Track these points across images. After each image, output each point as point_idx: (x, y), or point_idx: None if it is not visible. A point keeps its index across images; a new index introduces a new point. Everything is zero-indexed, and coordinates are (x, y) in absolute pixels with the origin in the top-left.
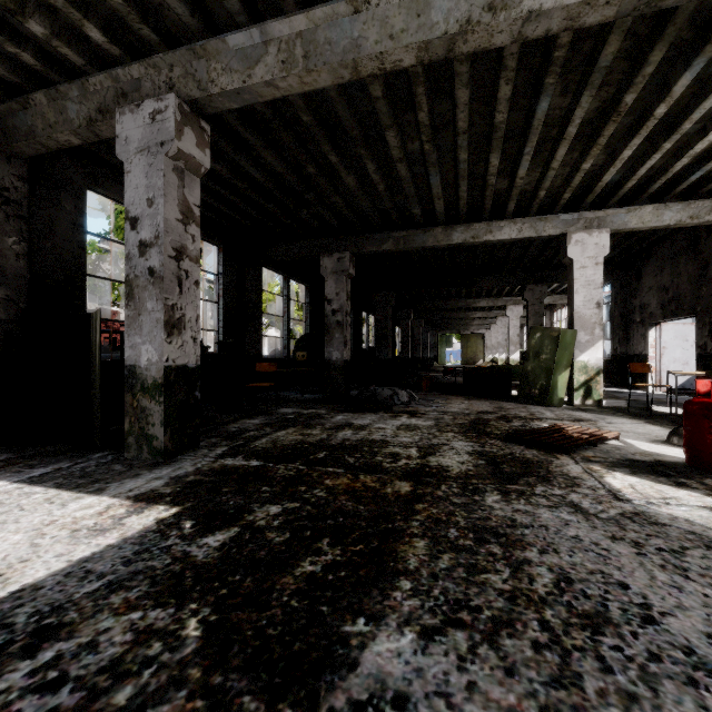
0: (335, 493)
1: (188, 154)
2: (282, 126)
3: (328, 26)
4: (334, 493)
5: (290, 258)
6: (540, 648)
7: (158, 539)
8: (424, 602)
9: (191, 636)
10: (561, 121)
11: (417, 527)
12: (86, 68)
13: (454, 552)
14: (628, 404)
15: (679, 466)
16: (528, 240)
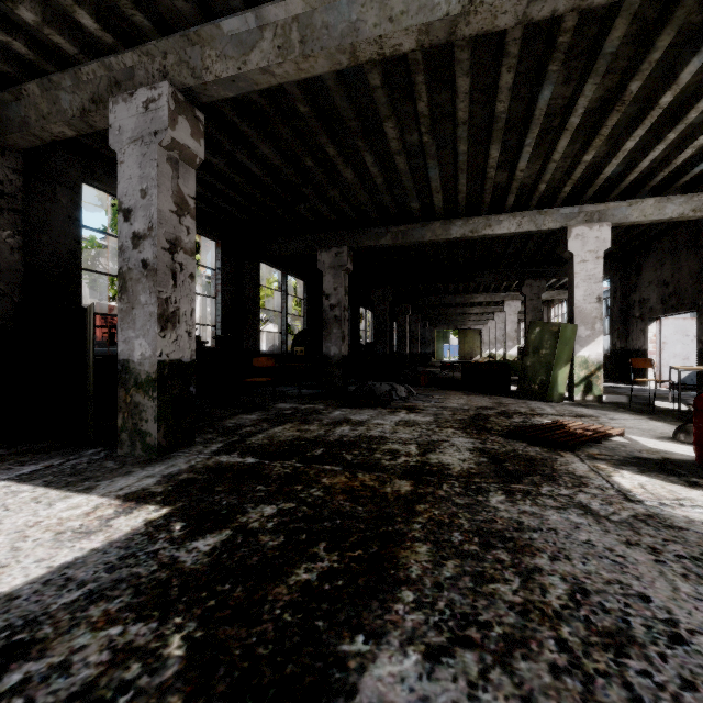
0: (332, 492)
1: (182, 143)
2: (278, 117)
3: (325, 9)
4: (331, 492)
5: (288, 253)
6: (559, 672)
7: (145, 542)
8: (428, 616)
9: (174, 656)
10: (563, 111)
11: (419, 531)
12: (79, 57)
13: (459, 558)
14: (629, 399)
15: (688, 464)
16: (527, 235)
